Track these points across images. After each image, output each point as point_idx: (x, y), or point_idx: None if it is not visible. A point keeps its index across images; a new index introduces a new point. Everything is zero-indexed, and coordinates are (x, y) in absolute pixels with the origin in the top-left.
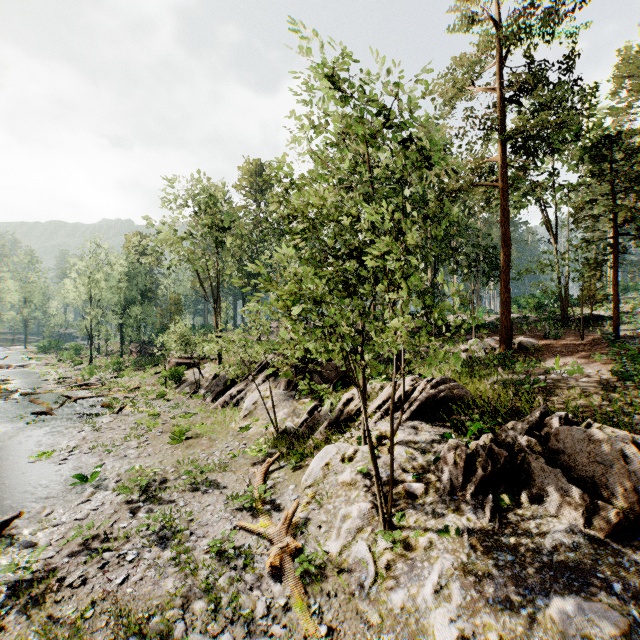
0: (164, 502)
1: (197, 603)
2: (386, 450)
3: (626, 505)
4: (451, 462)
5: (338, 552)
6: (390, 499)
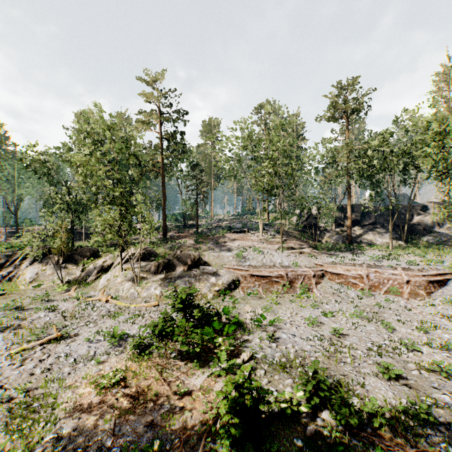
0: (31, 309)
1: (86, 312)
2: (131, 271)
3: (190, 264)
4: (154, 267)
5: (125, 294)
6: (139, 277)
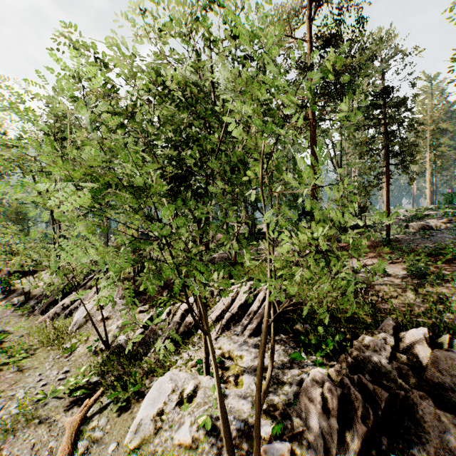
0: None
1: None
2: (232, 381)
3: None
4: (318, 407)
5: None
6: None
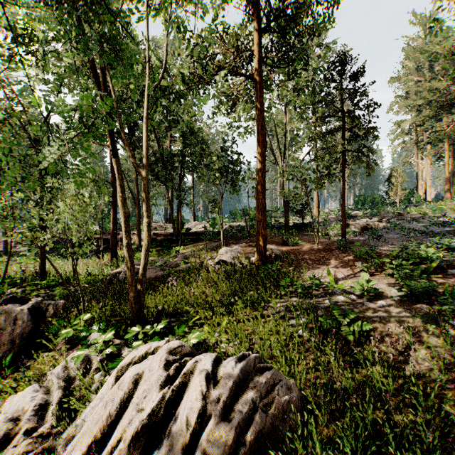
0: None
1: None
2: None
3: None
4: None
5: None
6: None
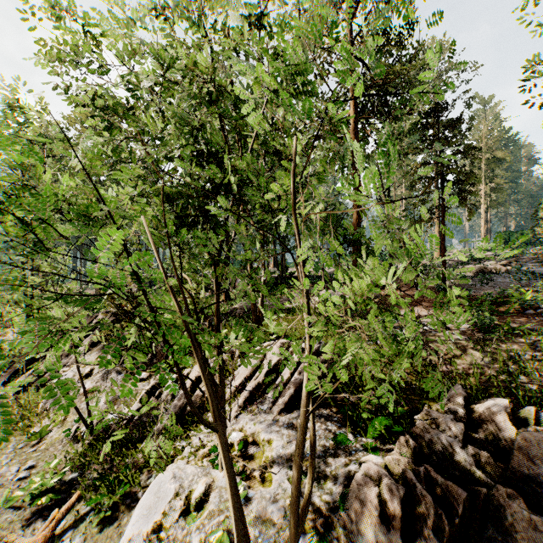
0: None
1: None
2: (258, 477)
3: None
4: (375, 514)
5: None
6: None
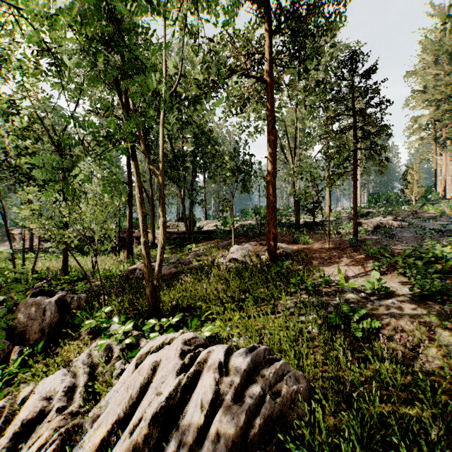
0: None
1: None
2: None
3: None
4: None
5: None
6: None
